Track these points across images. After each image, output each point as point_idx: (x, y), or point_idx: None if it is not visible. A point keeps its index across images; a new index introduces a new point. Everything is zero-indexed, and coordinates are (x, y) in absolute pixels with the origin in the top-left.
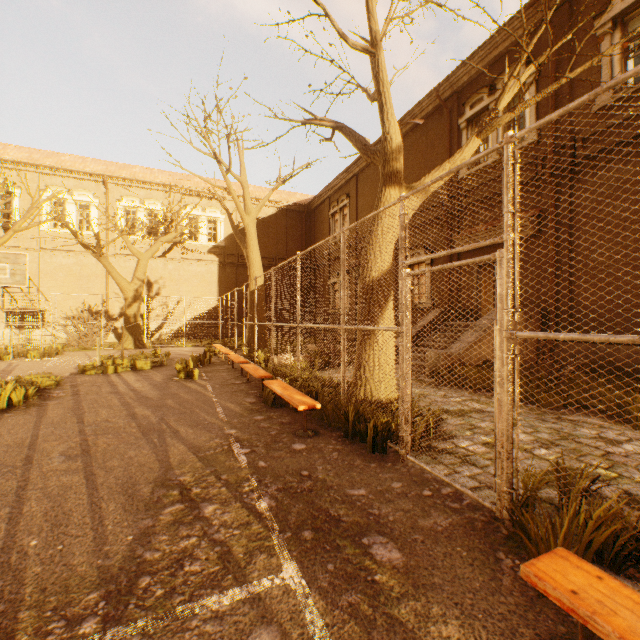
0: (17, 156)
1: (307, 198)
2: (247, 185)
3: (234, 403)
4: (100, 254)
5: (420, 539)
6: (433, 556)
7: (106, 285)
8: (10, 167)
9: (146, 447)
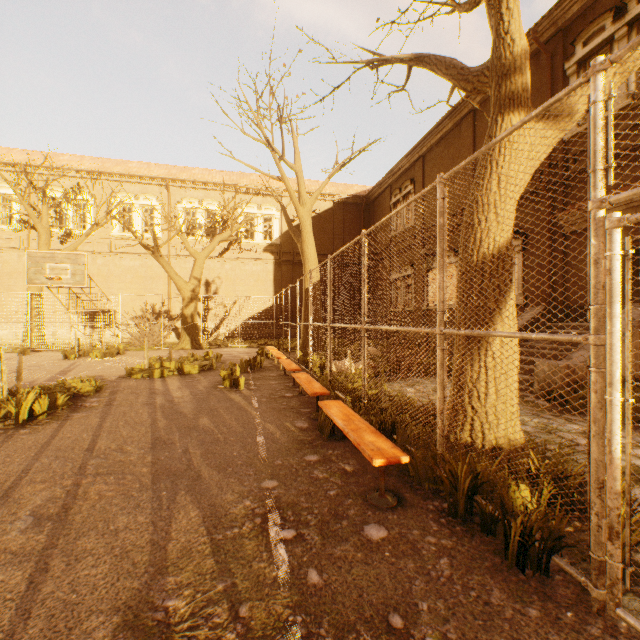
0: (91, 166)
1: (365, 189)
2: (301, 173)
3: (280, 428)
4: (158, 254)
5: None
6: None
7: (168, 286)
8: (86, 177)
9: (146, 508)
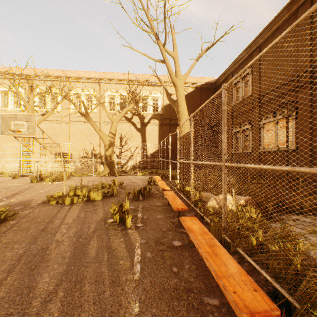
0: (59, 74)
1: (213, 79)
2: (177, 58)
3: None
4: (88, 118)
5: None
6: None
7: (99, 139)
8: (56, 80)
9: None
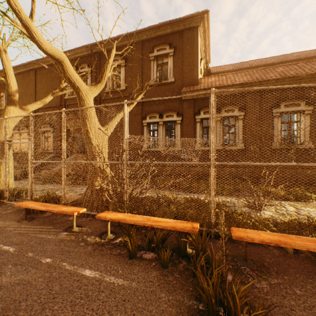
0: None
1: None
2: None
3: None
4: None
5: (0, 215)
6: (3, 217)
7: None
8: None
9: None
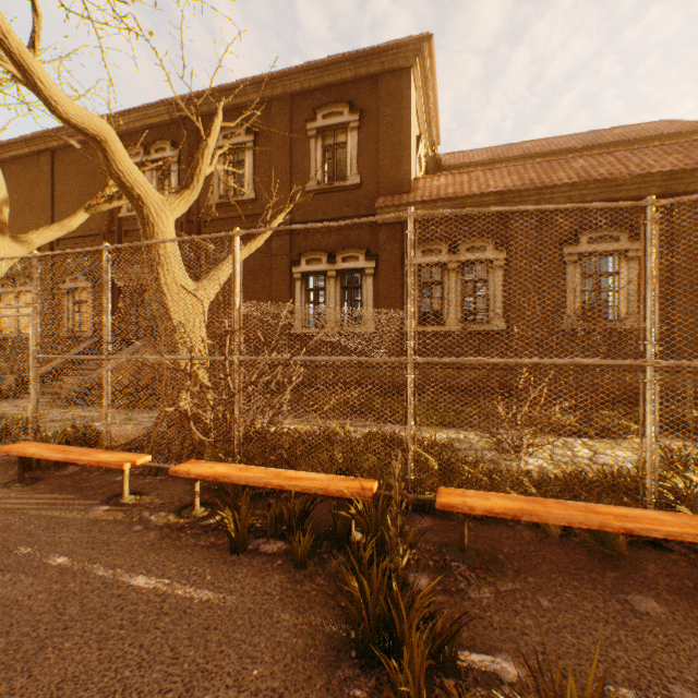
0: None
1: None
2: None
3: None
4: None
5: None
6: None
7: None
8: None
9: None
